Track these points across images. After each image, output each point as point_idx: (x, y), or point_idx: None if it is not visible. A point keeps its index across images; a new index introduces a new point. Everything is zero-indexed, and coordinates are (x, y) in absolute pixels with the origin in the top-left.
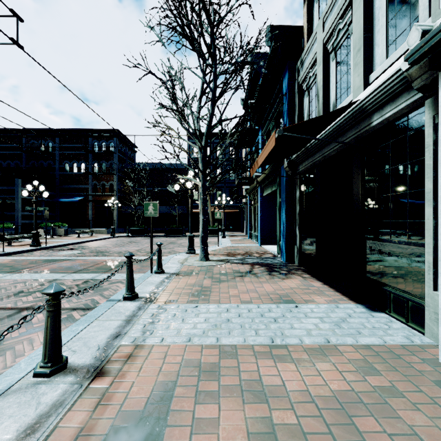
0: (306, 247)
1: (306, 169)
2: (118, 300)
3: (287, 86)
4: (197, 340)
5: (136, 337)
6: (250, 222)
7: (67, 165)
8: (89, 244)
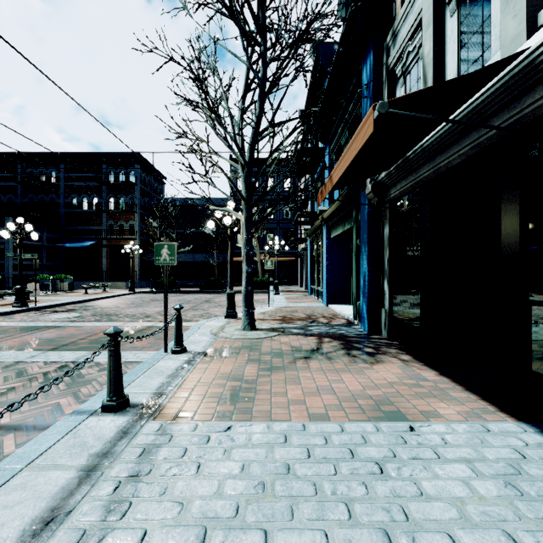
0: (401, 311)
1: (402, 194)
2: (92, 411)
3: (370, 74)
4: (220, 542)
5: (86, 528)
6: (312, 273)
7: (75, 200)
8: (96, 304)
